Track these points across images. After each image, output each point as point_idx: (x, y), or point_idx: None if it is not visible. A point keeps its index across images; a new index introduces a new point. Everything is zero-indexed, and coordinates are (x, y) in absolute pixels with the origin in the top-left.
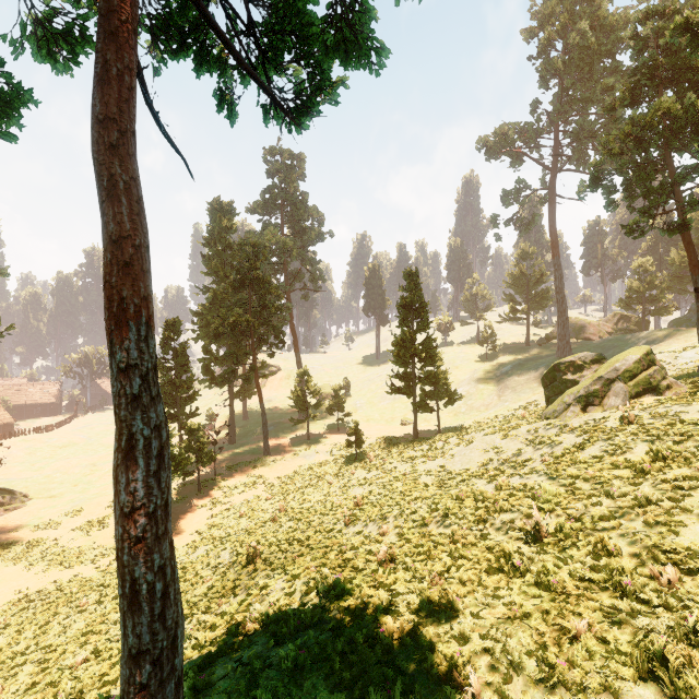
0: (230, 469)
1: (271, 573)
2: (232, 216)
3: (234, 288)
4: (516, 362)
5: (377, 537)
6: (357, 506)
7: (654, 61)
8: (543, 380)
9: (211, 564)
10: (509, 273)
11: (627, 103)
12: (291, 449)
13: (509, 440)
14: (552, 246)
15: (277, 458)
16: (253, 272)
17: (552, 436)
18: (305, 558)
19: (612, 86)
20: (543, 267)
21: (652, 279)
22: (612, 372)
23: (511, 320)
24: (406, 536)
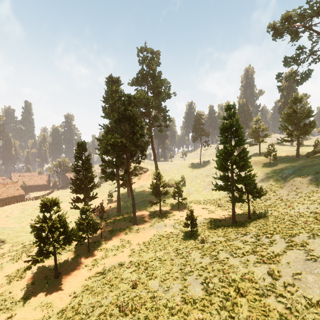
0: (111, 233)
1: None
2: (118, 84)
3: (116, 123)
4: (294, 167)
5: None
6: None
7: None
8: None
9: None
10: (284, 113)
11: None
12: (149, 220)
13: None
14: None
15: (140, 227)
16: (126, 112)
17: None
18: None
19: None
20: (310, 107)
21: None
22: None
23: (286, 141)
24: None
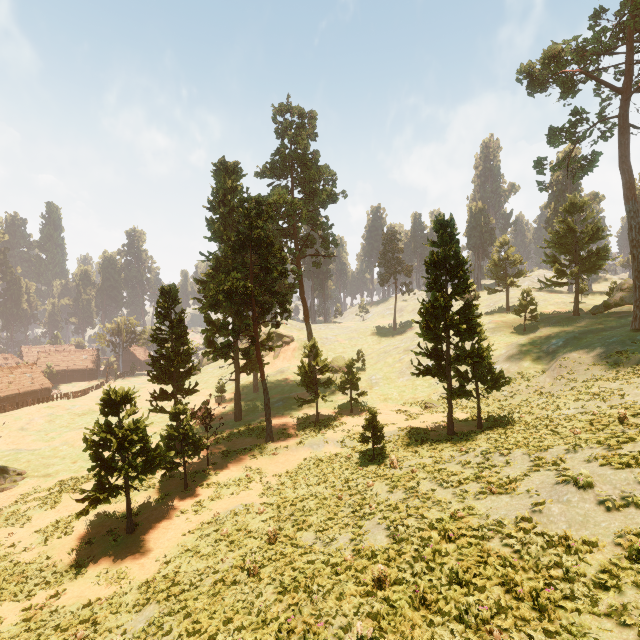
0: (226, 457)
1: None
2: (236, 177)
3: (234, 251)
4: (567, 334)
5: None
6: (380, 585)
7: None
8: None
9: None
10: (551, 231)
11: None
12: (296, 433)
13: None
14: (624, 187)
15: (280, 445)
16: (254, 231)
17: None
18: None
19: None
20: (598, 220)
21: None
22: None
23: (555, 285)
24: None
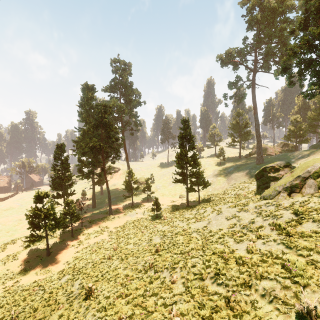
0: (90, 222)
1: (97, 313)
2: (93, 92)
3: (93, 128)
4: (235, 166)
5: (169, 284)
6: (157, 251)
7: (318, 3)
8: (256, 176)
9: (67, 291)
10: (231, 123)
11: (301, 28)
12: (123, 211)
13: (244, 212)
14: (253, 108)
15: (116, 216)
16: (103, 119)
17: (272, 211)
18: (121, 299)
19: (285, 28)
20: (247, 120)
21: (300, 125)
22: (306, 173)
23: (232, 145)
24: (190, 289)
